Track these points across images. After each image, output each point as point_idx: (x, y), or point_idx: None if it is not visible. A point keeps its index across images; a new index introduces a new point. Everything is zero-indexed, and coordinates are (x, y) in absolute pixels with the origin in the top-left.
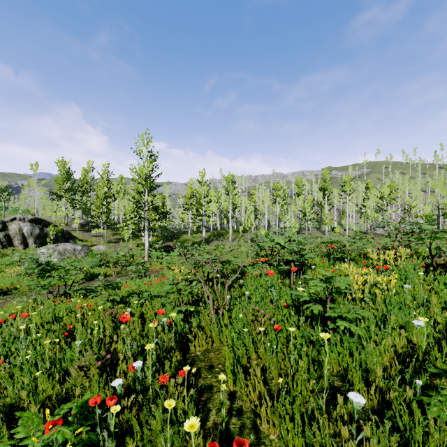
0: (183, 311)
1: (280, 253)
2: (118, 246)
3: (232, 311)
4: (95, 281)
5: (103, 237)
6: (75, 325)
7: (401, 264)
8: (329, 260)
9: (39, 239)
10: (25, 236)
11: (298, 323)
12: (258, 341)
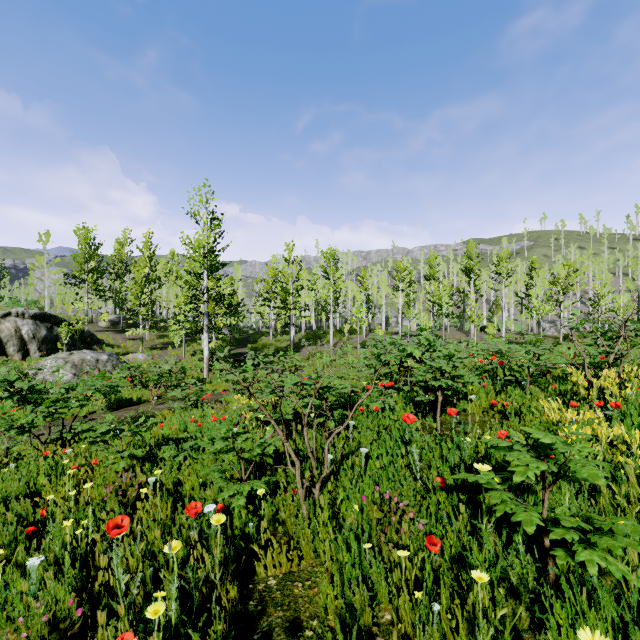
0: (244, 494)
1: (413, 370)
2: (165, 354)
3: (338, 488)
4: (122, 410)
5: (143, 340)
6: (52, 510)
7: (633, 395)
8: (492, 382)
9: (46, 345)
10: (25, 340)
11: (470, 526)
12: (393, 568)
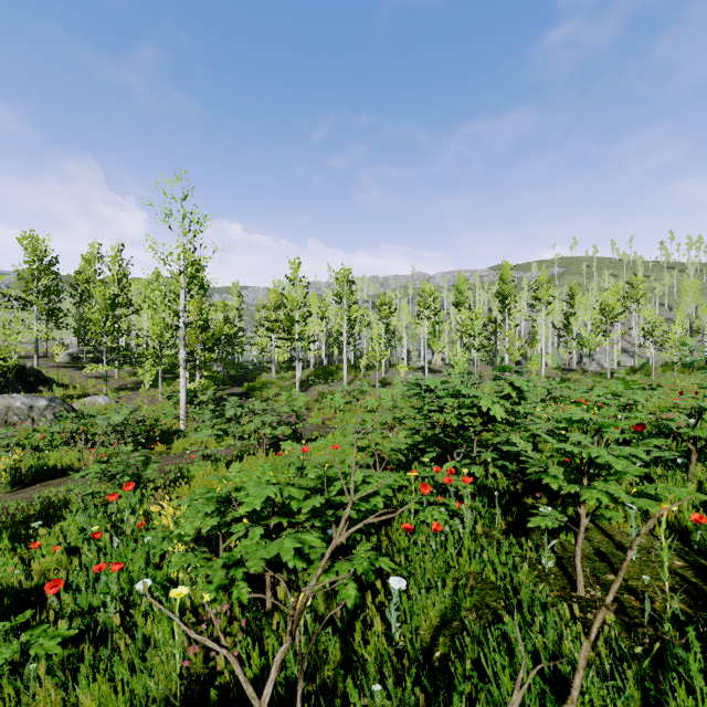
0: None
1: (481, 435)
2: (136, 396)
3: None
4: (36, 487)
5: (111, 378)
6: None
7: None
8: None
9: None
10: None
11: None
12: None
